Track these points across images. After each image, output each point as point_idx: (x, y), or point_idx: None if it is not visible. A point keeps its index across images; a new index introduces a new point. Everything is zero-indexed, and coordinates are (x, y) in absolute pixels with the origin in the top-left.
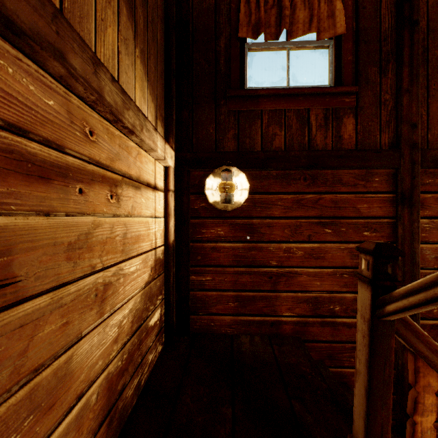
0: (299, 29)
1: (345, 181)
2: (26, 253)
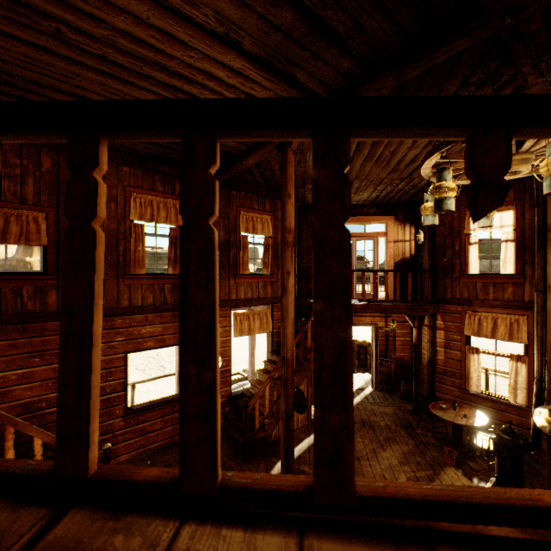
0: (12, 239)
1: (51, 329)
2: None
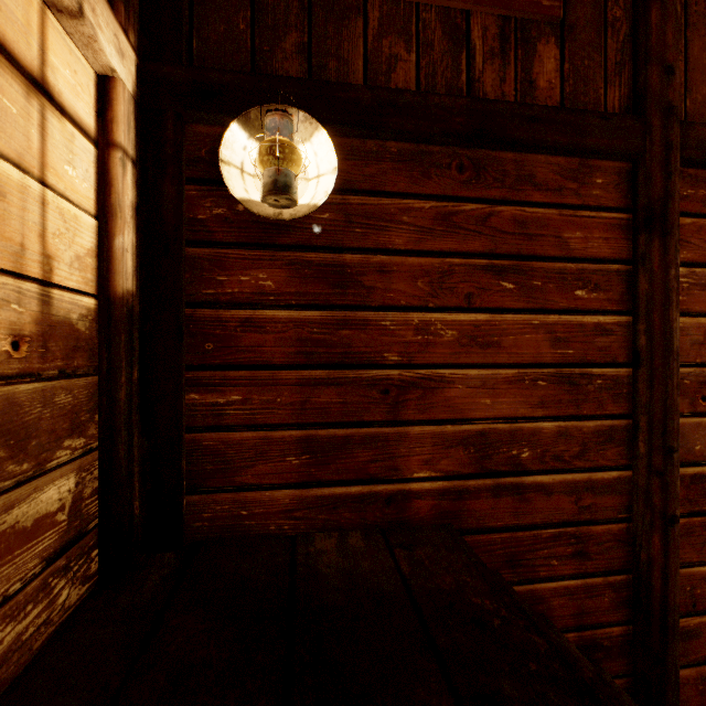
0: None
1: (542, 180)
2: None
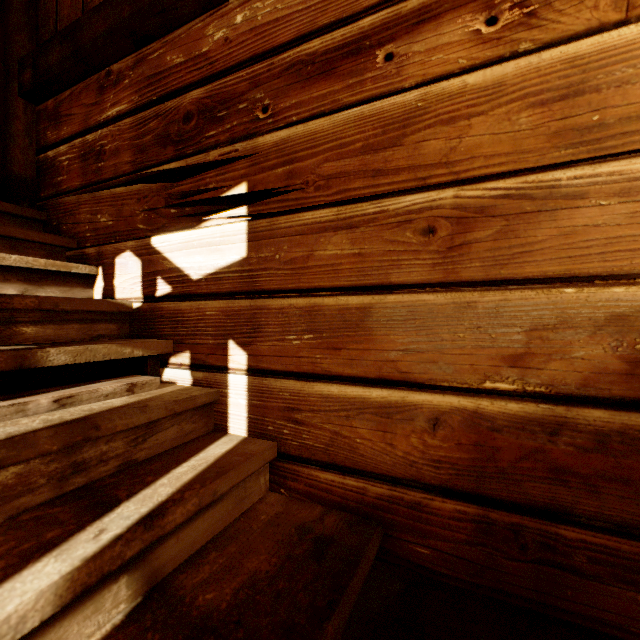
0: None
1: None
2: (306, 162)
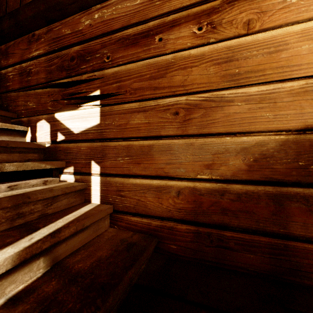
0: None
1: None
2: (126, 82)
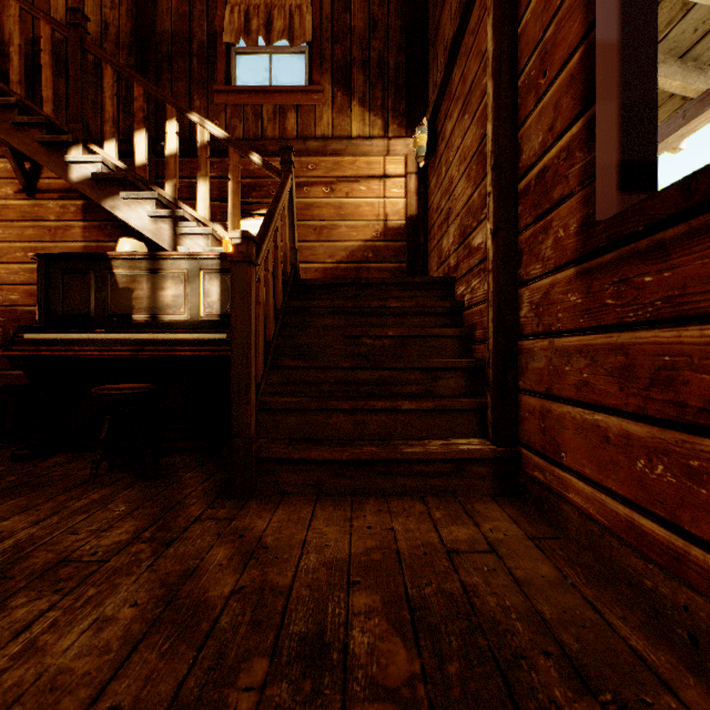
0: None
1: (474, 25)
2: None
